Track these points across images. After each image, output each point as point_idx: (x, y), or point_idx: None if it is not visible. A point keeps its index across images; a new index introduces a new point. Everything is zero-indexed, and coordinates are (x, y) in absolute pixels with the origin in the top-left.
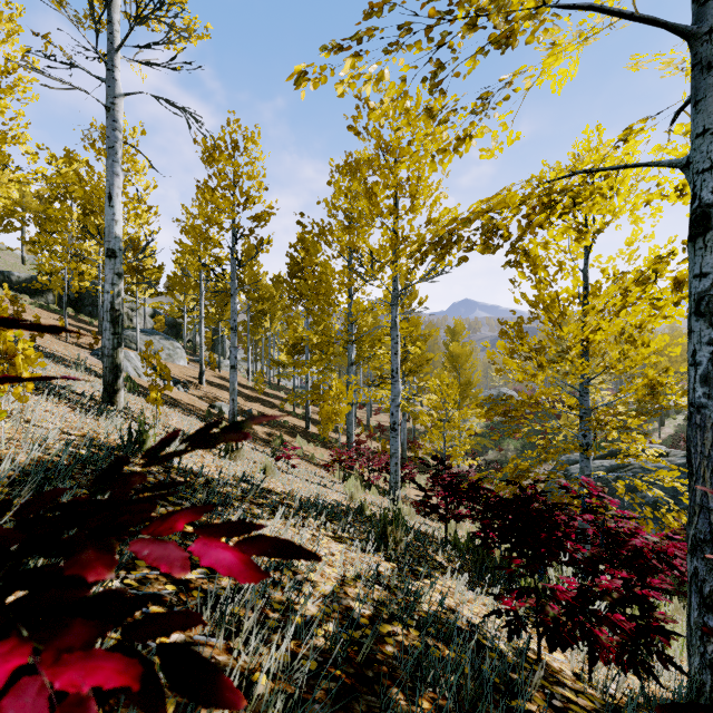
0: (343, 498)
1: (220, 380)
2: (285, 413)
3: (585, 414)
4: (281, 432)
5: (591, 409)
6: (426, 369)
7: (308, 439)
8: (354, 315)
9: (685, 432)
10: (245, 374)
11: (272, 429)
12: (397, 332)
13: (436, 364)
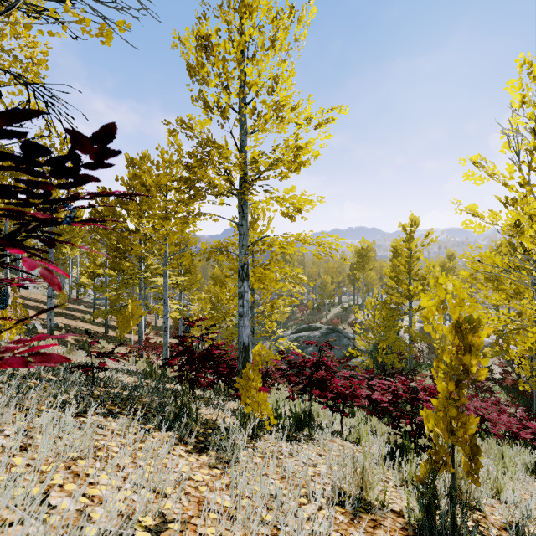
0: (135, 370)
1: (22, 300)
2: (87, 323)
3: (252, 317)
4: (86, 338)
5: (255, 315)
6: (196, 286)
7: (107, 341)
8: (144, 258)
9: (338, 315)
10: (45, 292)
11: (78, 336)
12: (167, 279)
13: (209, 278)
